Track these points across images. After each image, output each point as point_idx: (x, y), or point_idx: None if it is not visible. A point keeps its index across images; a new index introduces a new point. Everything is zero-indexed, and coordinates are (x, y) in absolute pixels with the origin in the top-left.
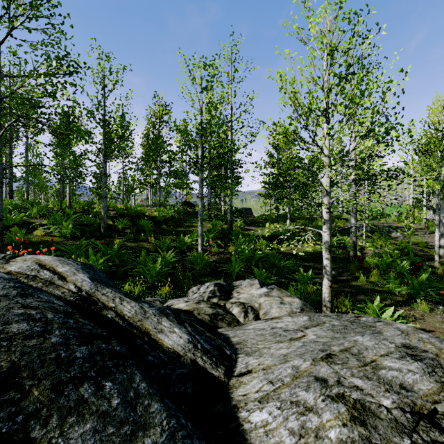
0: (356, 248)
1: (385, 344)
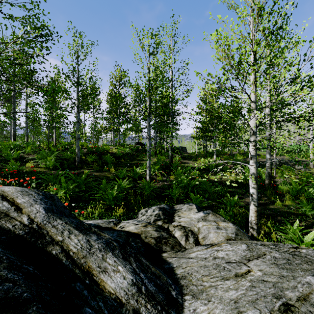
0: (271, 178)
1: None
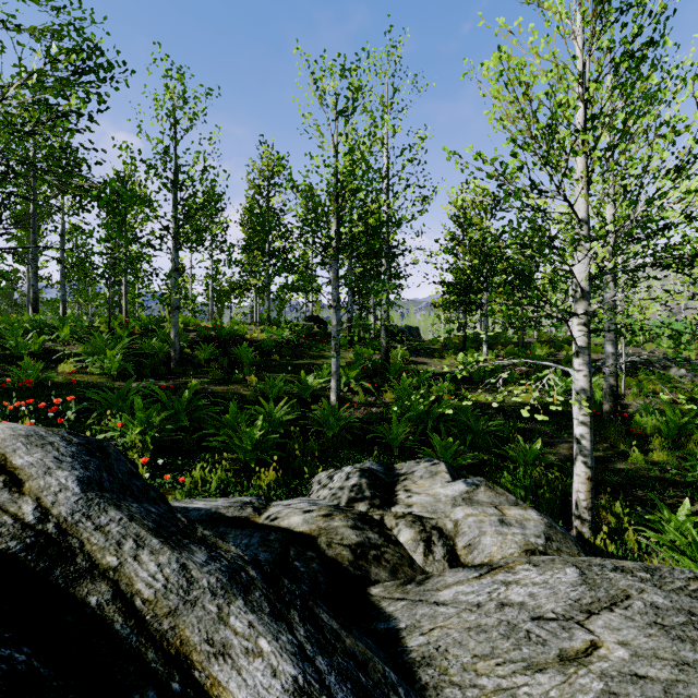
0: (616, 398)
1: None
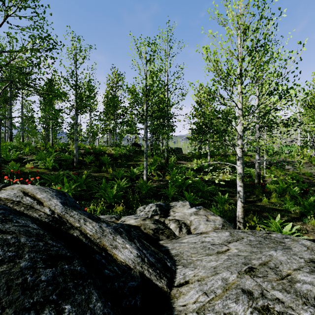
0: (260, 177)
1: (296, 259)
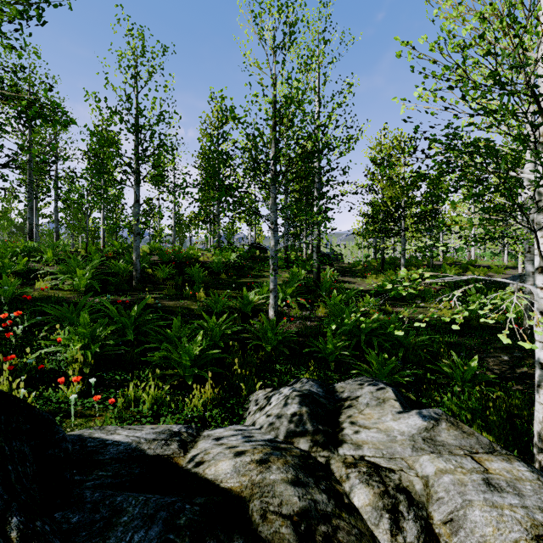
0: None
1: None
